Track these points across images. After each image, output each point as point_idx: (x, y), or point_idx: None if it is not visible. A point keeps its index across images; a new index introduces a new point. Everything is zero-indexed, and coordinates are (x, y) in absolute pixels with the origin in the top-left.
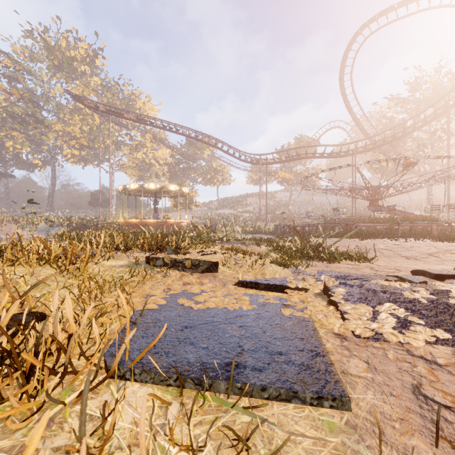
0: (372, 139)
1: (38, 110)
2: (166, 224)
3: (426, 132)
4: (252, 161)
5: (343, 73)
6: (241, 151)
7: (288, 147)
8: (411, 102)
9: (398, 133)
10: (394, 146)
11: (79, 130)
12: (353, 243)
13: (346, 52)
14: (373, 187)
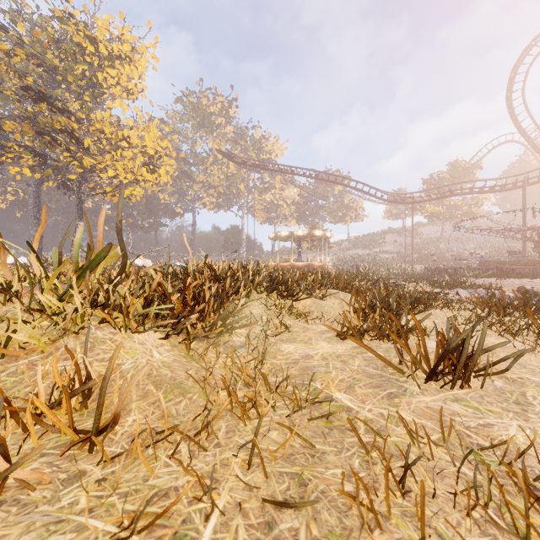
0: None
1: (187, 166)
2: (312, 266)
3: None
4: (395, 200)
5: (510, 93)
6: (383, 191)
7: (438, 176)
8: None
9: None
10: None
11: (218, 180)
12: (495, 281)
13: (515, 68)
14: (538, 228)
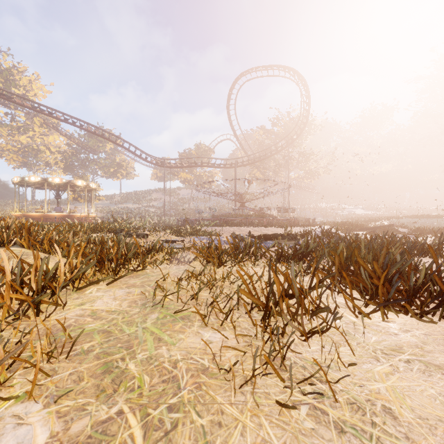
0: (249, 156)
1: None
2: (72, 217)
3: (282, 155)
4: (157, 163)
5: (229, 104)
6: (147, 154)
7: (189, 152)
8: (272, 133)
9: (263, 155)
10: (263, 163)
11: None
12: (219, 229)
13: (231, 89)
14: (242, 194)
